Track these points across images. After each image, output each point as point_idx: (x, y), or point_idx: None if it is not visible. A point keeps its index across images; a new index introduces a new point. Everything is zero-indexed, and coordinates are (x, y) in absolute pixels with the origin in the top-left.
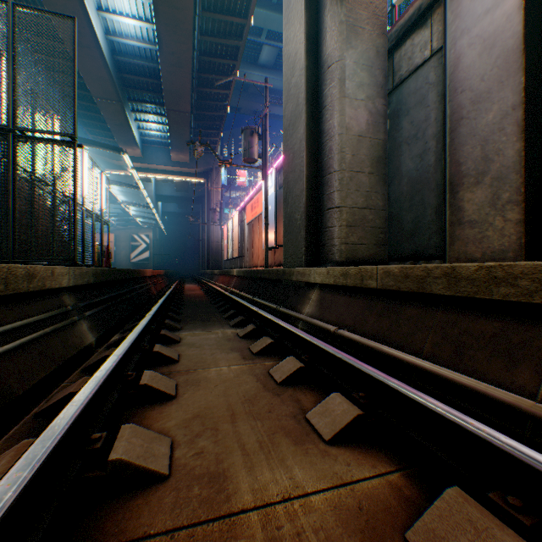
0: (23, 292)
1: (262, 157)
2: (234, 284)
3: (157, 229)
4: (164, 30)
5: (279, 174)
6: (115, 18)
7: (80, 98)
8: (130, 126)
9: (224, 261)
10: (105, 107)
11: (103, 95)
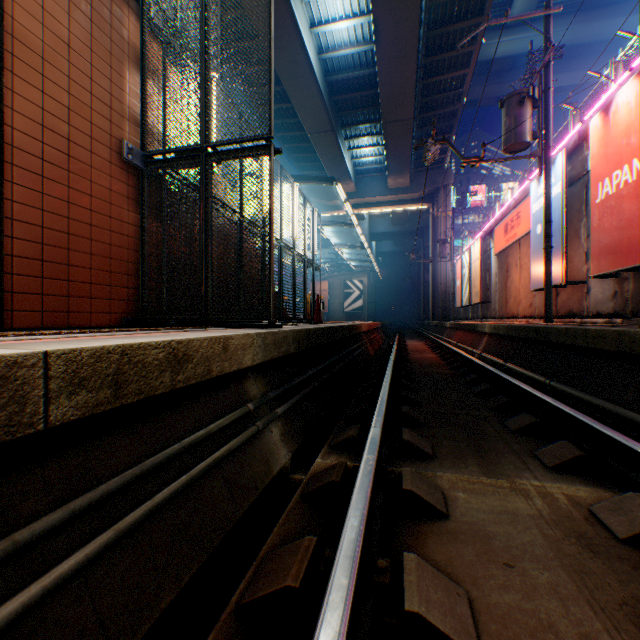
0: (159, 393)
1: (539, 136)
2: (484, 347)
3: (370, 273)
4: (382, 13)
5: (566, 162)
6: (327, 28)
7: (296, 141)
8: (343, 157)
9: (454, 308)
10: (318, 143)
11: (316, 128)
